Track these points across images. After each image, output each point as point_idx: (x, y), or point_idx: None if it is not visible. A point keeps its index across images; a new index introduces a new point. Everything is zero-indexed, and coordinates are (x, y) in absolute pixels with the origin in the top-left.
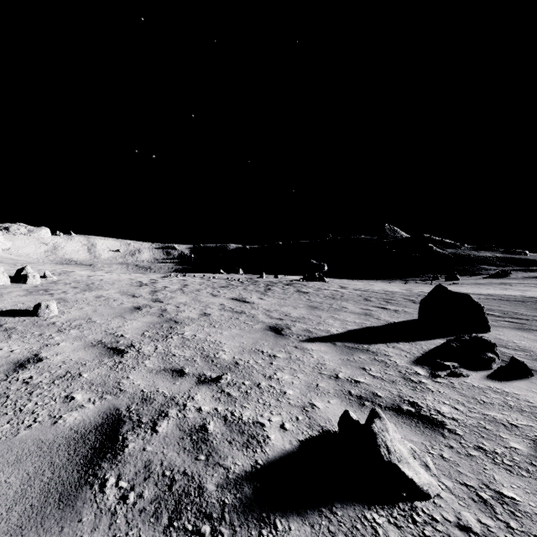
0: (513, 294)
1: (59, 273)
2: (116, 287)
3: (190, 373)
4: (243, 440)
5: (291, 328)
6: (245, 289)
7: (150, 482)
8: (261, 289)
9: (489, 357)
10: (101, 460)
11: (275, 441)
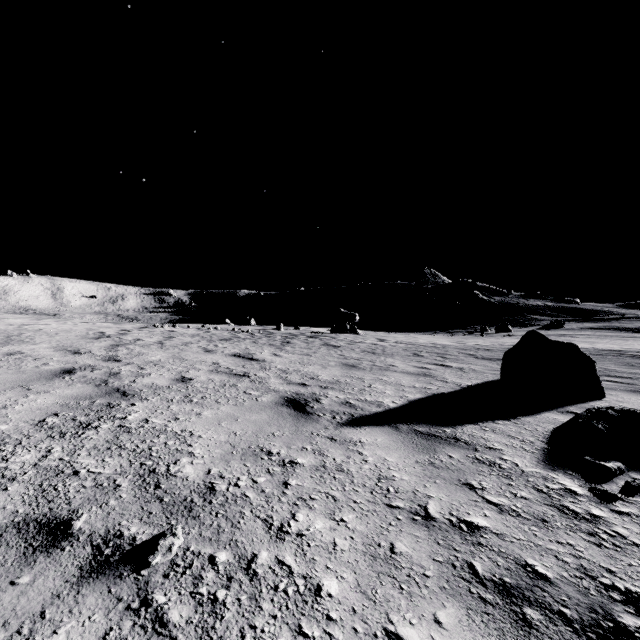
0: (582, 346)
1: None
2: (55, 339)
3: (83, 533)
4: None
5: (321, 400)
6: (255, 342)
7: None
8: (277, 342)
9: None
10: None
11: None
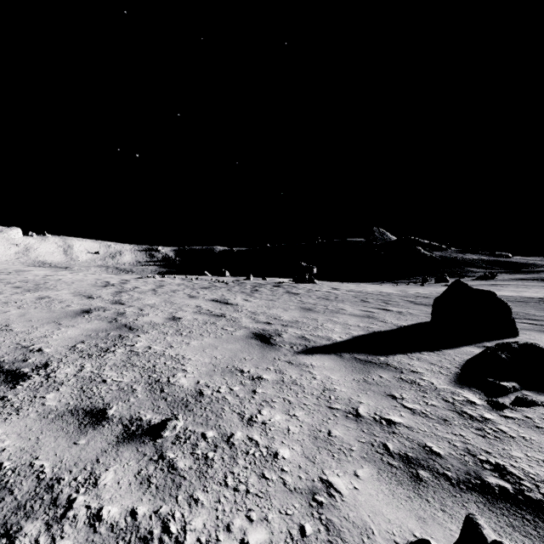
0: (509, 294)
1: (8, 272)
2: (72, 287)
3: (115, 417)
4: None
5: (282, 335)
6: (229, 290)
7: None
8: (247, 290)
9: None
10: None
11: None
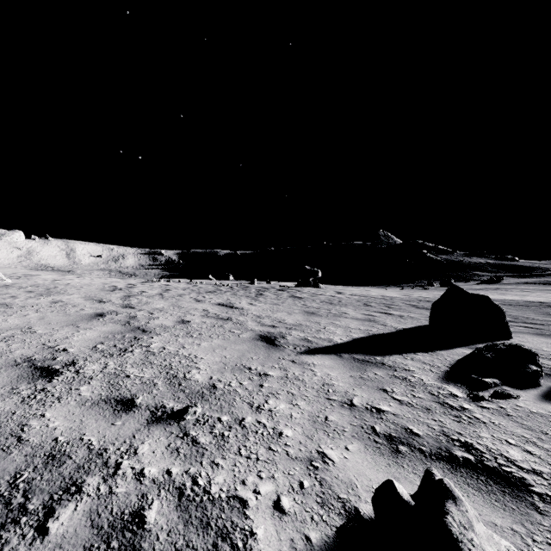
0: (512, 298)
1: (17, 277)
2: (82, 291)
3: (143, 405)
4: (206, 544)
5: (286, 337)
6: (234, 294)
7: None
8: (252, 294)
9: (535, 371)
10: None
11: (265, 544)
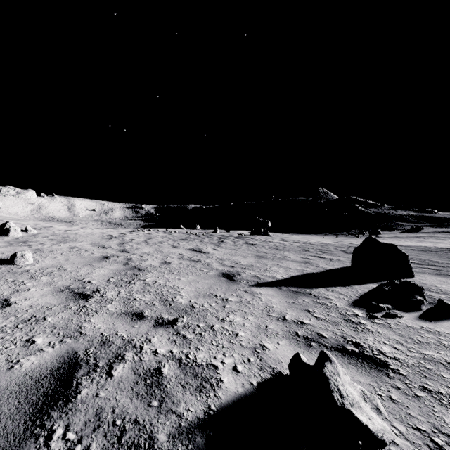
0: (427, 245)
1: (39, 228)
2: (88, 239)
3: (149, 316)
4: (197, 383)
5: (241, 274)
6: (201, 241)
7: (99, 433)
8: (215, 241)
9: (418, 300)
10: (52, 408)
11: (228, 384)
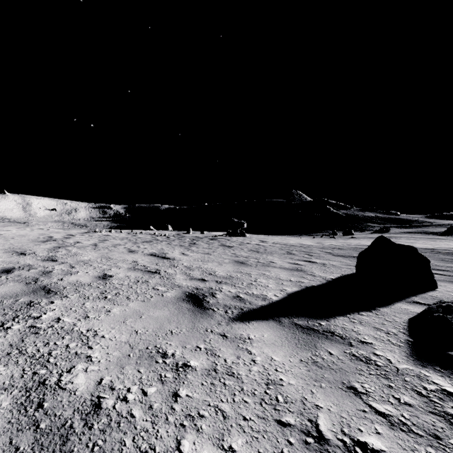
0: None
1: None
2: (9, 243)
3: None
4: None
5: (216, 294)
6: (169, 243)
7: None
8: (186, 243)
9: None
10: None
11: None
